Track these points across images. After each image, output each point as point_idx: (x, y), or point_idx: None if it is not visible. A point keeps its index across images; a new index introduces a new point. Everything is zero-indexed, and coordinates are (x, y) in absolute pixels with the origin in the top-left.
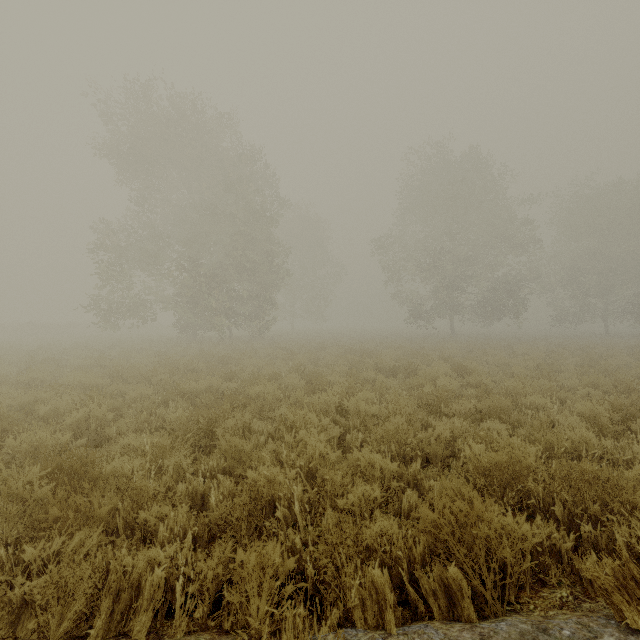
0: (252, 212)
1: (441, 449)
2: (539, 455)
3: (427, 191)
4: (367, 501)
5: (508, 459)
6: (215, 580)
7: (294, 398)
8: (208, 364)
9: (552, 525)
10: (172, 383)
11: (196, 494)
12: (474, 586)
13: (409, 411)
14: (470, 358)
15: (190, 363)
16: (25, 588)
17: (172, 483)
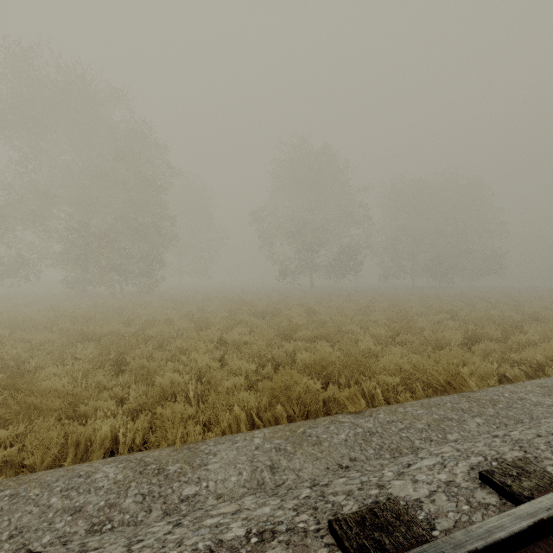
0: (143, 180)
1: (287, 359)
2: (341, 356)
3: (293, 174)
4: (236, 387)
5: (321, 357)
6: (142, 432)
7: (186, 335)
8: (105, 314)
9: (336, 386)
10: (75, 330)
11: (116, 398)
12: (290, 414)
13: (269, 338)
14: (319, 304)
15: (88, 314)
16: (5, 452)
17: (96, 393)
